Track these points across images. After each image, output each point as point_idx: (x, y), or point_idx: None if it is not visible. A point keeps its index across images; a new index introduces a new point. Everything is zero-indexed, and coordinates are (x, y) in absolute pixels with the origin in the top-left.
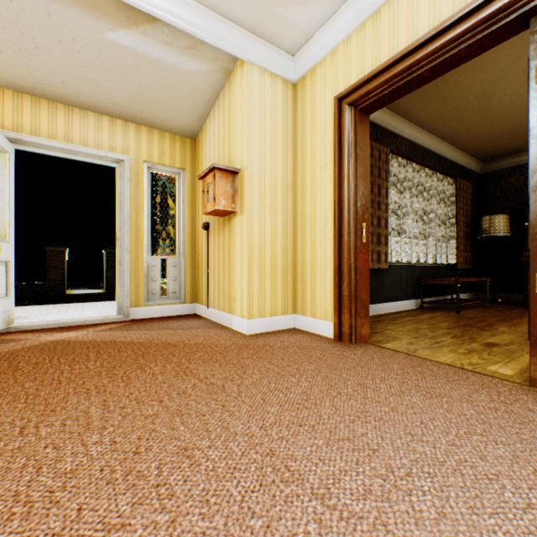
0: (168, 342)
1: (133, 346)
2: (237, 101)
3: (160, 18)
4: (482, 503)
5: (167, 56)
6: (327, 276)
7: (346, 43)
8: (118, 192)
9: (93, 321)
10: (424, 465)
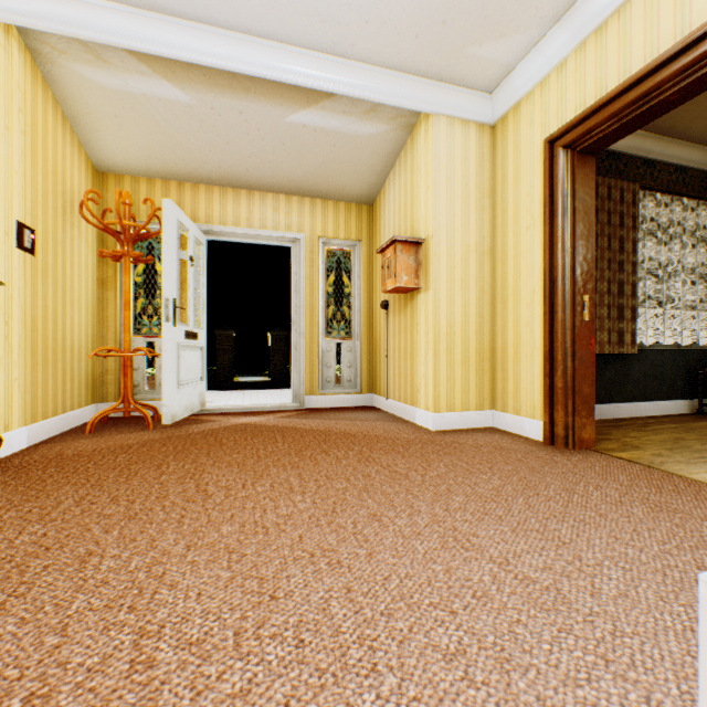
0: (346, 432)
1: (314, 433)
2: (421, 160)
3: (340, 94)
4: (677, 596)
5: (344, 125)
6: (535, 363)
7: (560, 69)
8: (294, 273)
9: (271, 408)
10: (619, 561)
